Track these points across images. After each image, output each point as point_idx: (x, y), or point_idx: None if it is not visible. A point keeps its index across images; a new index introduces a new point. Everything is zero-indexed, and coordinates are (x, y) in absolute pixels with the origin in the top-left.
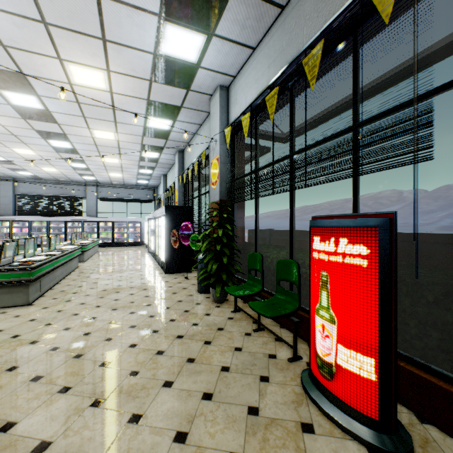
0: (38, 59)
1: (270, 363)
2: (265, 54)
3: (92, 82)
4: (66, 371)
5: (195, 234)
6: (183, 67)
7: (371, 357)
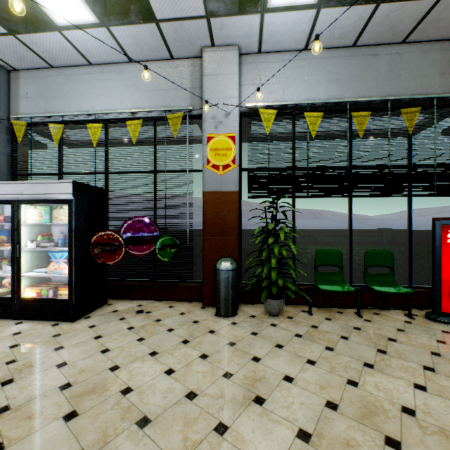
0: None
1: (420, 325)
2: (323, 67)
3: None
4: None
5: (170, 236)
6: None
7: None
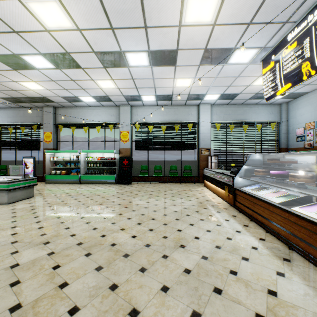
0: None
1: None
2: (7, 113)
3: None
4: None
5: None
6: None
7: (32, 173)
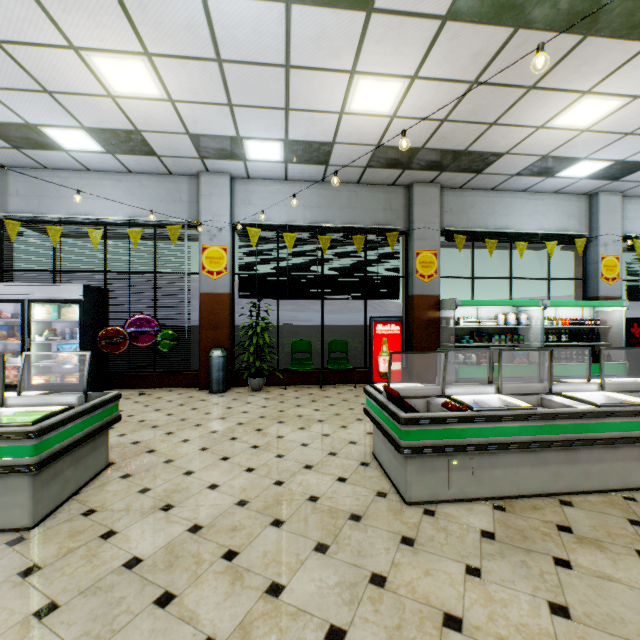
0: (117, 23)
1: (356, 390)
2: (301, 195)
3: (117, 78)
4: (339, 421)
5: (170, 331)
6: (235, 153)
7: (400, 362)
